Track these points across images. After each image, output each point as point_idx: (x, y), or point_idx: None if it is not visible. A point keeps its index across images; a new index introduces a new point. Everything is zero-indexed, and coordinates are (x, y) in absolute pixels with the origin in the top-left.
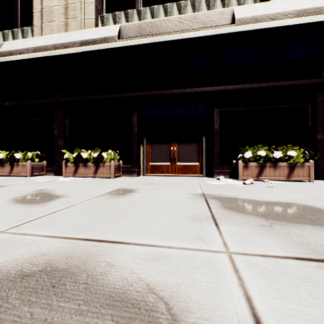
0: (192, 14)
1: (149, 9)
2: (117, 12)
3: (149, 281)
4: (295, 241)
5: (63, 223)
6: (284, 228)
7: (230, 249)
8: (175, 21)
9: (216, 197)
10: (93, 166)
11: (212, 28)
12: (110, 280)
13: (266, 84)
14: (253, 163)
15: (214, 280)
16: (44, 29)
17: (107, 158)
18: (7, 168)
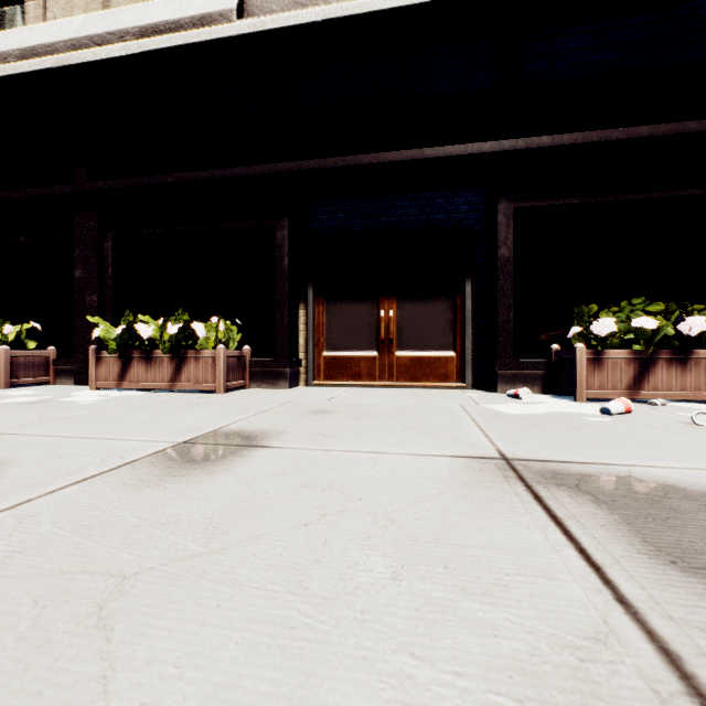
0: None
1: None
2: None
3: None
4: None
5: None
6: None
7: None
8: None
9: (563, 475)
10: (170, 361)
11: None
12: None
13: (648, 130)
14: (620, 352)
15: None
16: (51, 4)
17: (208, 338)
18: None
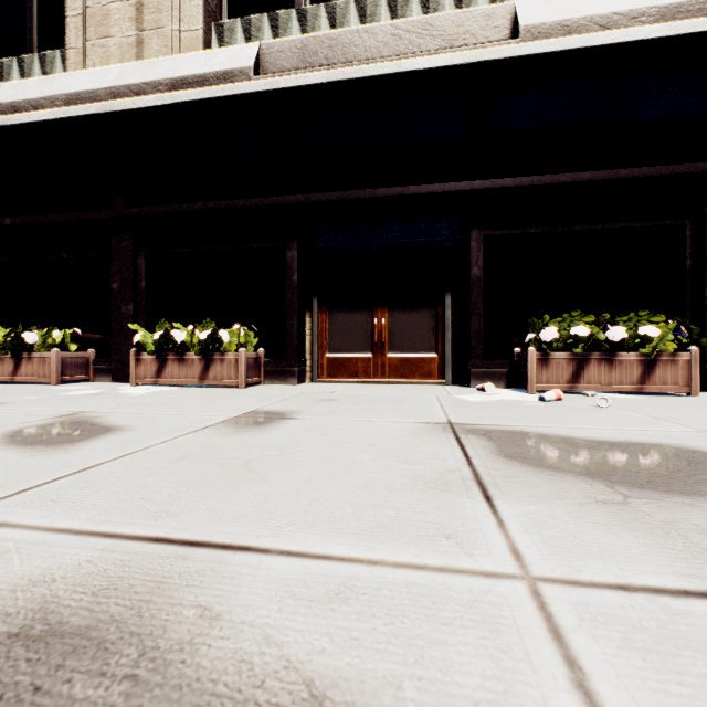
0: (422, 19)
1: (324, 9)
2: (253, 17)
3: (312, 671)
4: (698, 545)
5: (107, 495)
6: (660, 507)
7: (531, 569)
8: (383, 33)
9: (480, 430)
10: (200, 361)
11: (467, 49)
12: (202, 668)
13: (589, 175)
14: (562, 354)
15: (500, 668)
16: (91, 53)
17: (231, 342)
18: (6, 366)
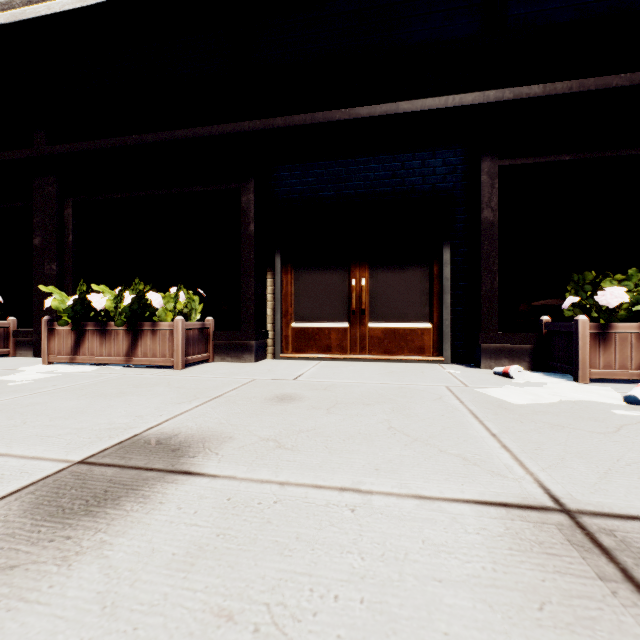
0: None
1: None
2: None
3: None
4: None
5: None
6: None
7: None
8: None
9: None
10: (126, 334)
11: None
12: None
13: None
14: (630, 325)
15: None
16: None
17: (167, 309)
18: None
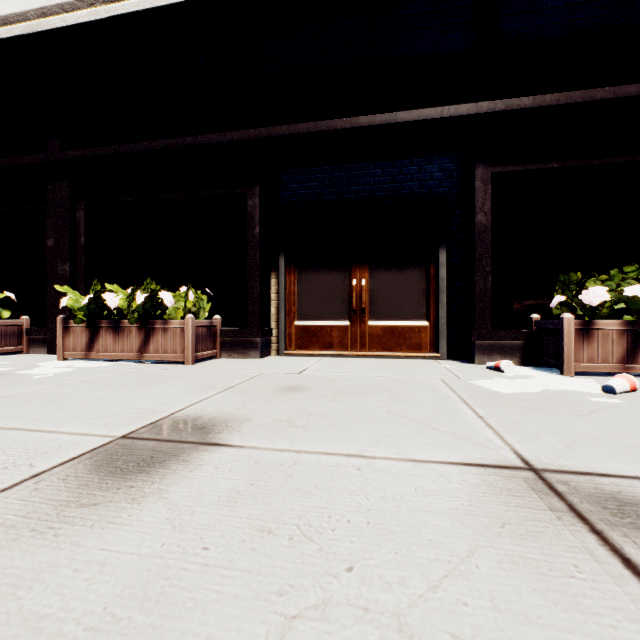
0: None
1: None
2: None
3: None
4: None
5: None
6: None
7: None
8: None
9: (634, 505)
10: (138, 331)
11: None
12: None
13: (635, 89)
14: (611, 322)
15: None
16: None
17: (177, 307)
18: None
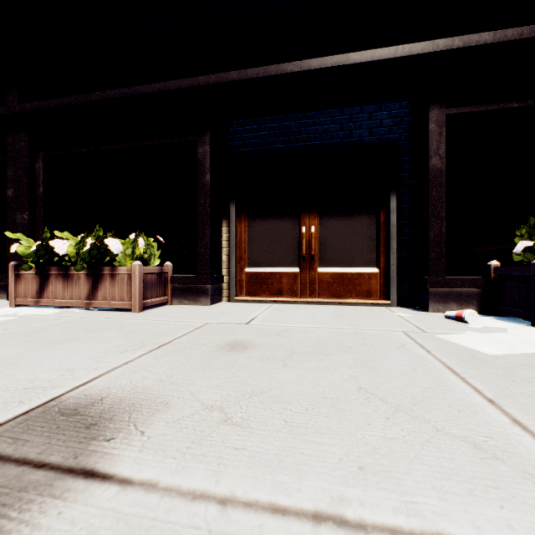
0: None
1: None
2: None
3: None
4: None
5: None
6: None
7: None
8: None
9: None
10: (87, 278)
11: None
12: None
13: None
14: None
15: None
16: None
17: (126, 254)
18: None
